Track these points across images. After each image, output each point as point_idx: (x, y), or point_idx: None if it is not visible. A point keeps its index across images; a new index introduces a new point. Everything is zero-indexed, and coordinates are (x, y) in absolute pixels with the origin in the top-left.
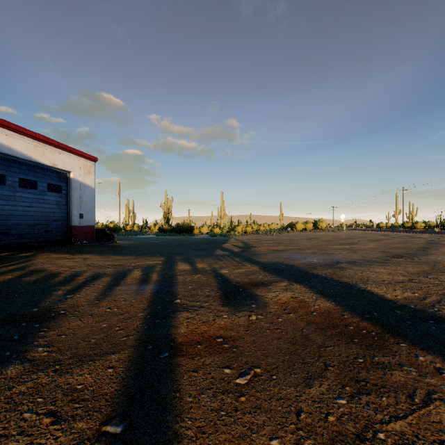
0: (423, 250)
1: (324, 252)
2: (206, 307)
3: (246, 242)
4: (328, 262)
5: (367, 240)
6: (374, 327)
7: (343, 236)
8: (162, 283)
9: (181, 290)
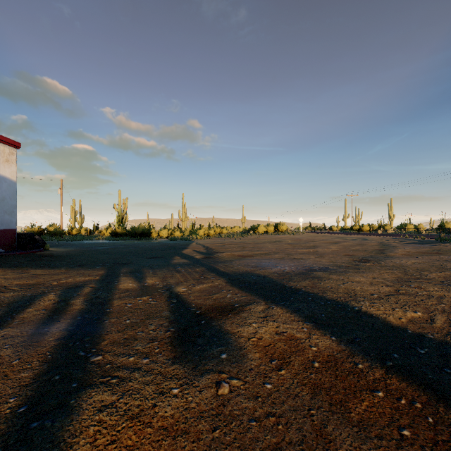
0: (382, 253)
1: (292, 257)
2: (143, 370)
3: (209, 246)
4: (301, 270)
5: (327, 243)
6: (412, 389)
7: (303, 239)
8: (85, 315)
9: (111, 329)
